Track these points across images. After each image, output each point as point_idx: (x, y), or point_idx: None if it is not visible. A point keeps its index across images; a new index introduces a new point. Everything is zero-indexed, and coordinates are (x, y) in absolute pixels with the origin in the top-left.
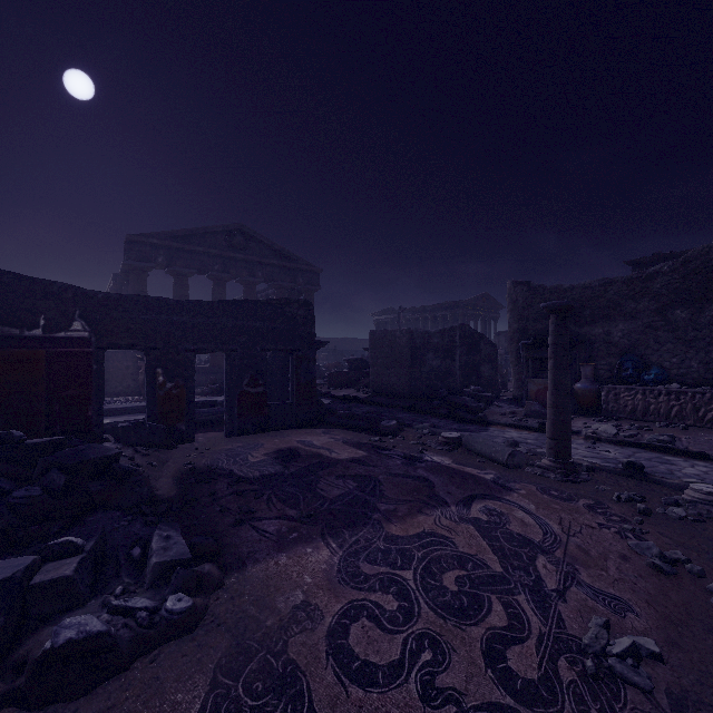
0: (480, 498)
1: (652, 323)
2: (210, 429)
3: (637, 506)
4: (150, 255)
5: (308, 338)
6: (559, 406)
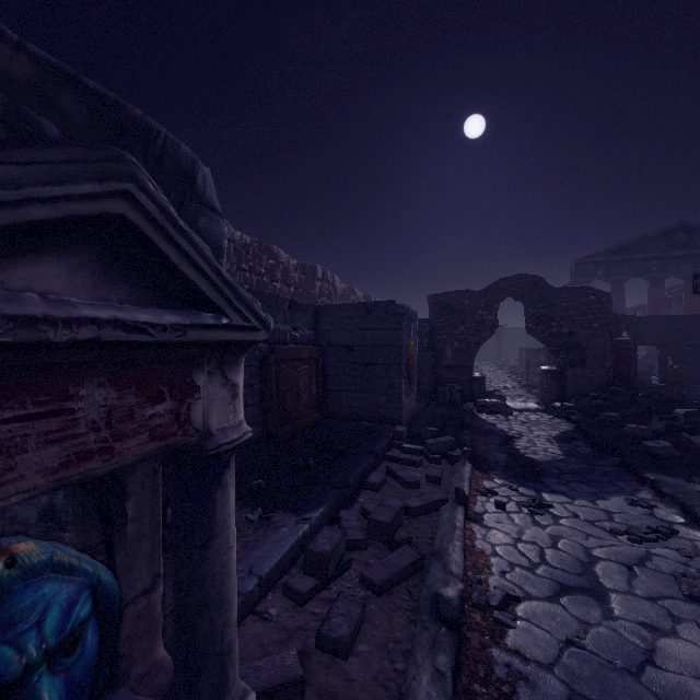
0: None
1: None
2: (694, 400)
3: None
4: (592, 271)
5: None
6: None
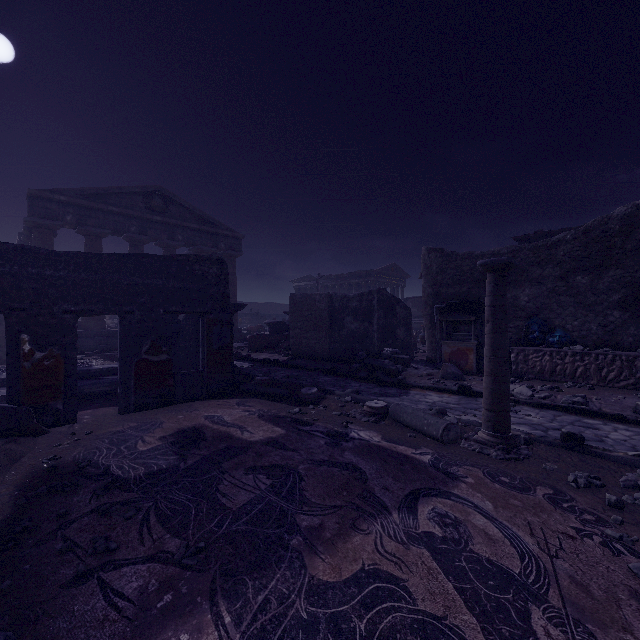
0: (425, 495)
1: (555, 288)
2: (104, 403)
3: (607, 497)
4: (57, 213)
5: (221, 299)
6: (498, 374)
